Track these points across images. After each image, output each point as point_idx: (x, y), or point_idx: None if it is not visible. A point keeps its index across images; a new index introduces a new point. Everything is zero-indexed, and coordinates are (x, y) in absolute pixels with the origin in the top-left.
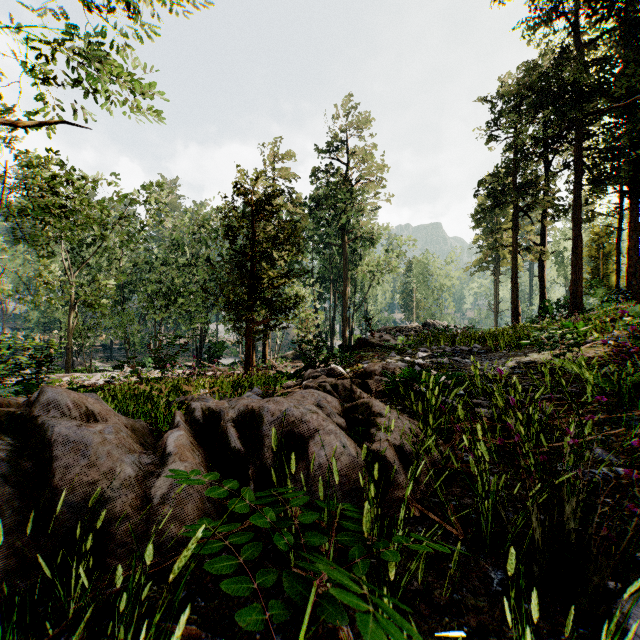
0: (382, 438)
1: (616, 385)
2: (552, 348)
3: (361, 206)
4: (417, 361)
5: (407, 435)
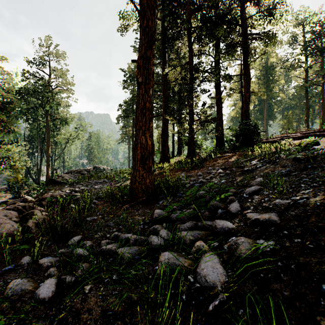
0: (31, 221)
1: (112, 195)
2: (119, 182)
3: (59, 101)
4: (75, 189)
5: (42, 219)
